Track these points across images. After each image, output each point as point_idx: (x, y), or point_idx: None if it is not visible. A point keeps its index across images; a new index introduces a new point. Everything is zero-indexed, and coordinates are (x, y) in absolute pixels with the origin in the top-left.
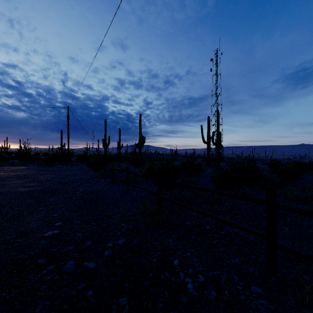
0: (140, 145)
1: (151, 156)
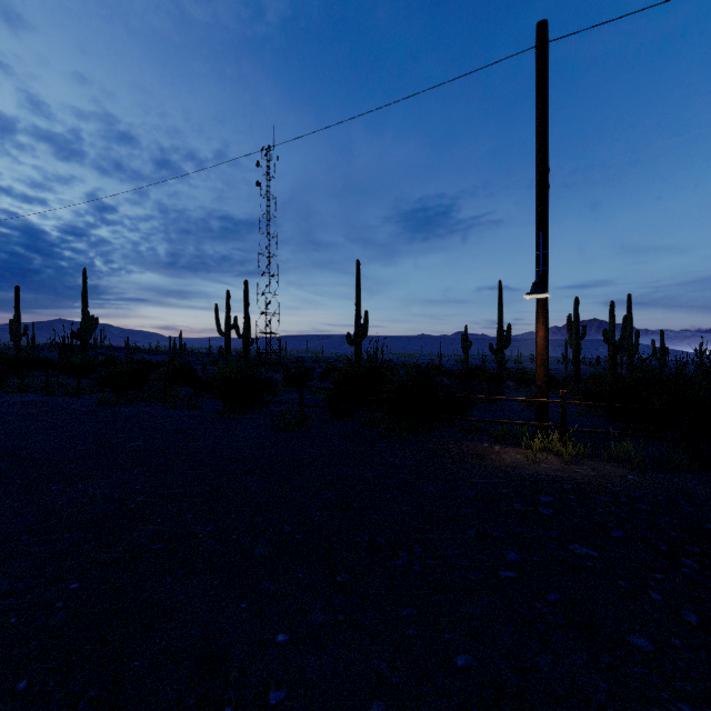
0: (84, 333)
1: (113, 358)
